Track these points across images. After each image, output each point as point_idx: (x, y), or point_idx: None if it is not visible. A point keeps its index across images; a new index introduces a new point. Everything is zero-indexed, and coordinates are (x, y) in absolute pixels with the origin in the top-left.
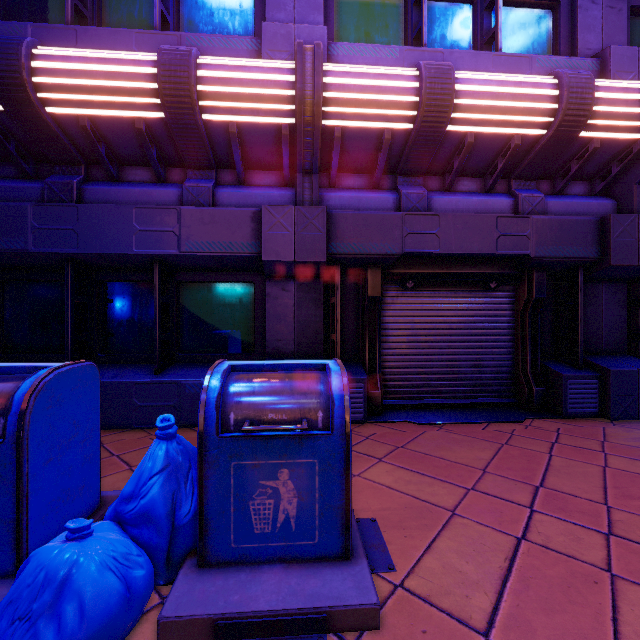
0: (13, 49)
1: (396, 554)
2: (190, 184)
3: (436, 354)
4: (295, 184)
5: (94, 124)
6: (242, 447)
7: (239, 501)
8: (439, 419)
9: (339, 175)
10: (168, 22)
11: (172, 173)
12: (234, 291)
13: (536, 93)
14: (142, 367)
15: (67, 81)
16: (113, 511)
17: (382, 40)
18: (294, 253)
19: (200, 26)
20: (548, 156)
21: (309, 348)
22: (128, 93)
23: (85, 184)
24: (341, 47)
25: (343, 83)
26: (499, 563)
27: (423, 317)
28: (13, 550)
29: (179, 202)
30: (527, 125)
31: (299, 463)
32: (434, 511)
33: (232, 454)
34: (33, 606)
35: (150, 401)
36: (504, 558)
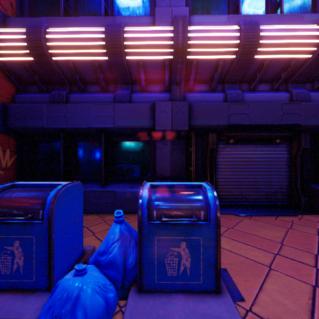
0: (38, 30)
1: (243, 291)
2: (119, 92)
3: (245, 178)
4: (171, 90)
5: (74, 64)
6: (161, 229)
7: (159, 258)
8: (249, 213)
9: (193, 84)
10: (108, 12)
11: (110, 87)
12: (139, 145)
13: (306, 34)
14: (95, 183)
15: (62, 43)
16: (94, 259)
17: (216, 13)
18: (171, 125)
19: (123, 13)
20: (311, 69)
21: (178, 174)
22: (90, 48)
23: (69, 94)
24: (195, 17)
25: (198, 36)
26: (306, 301)
27: (238, 158)
28: (47, 277)
29: (113, 101)
30: (300, 52)
31: (191, 239)
32: (258, 266)
33: (156, 233)
34: (62, 311)
35: (100, 200)
36: (308, 298)
